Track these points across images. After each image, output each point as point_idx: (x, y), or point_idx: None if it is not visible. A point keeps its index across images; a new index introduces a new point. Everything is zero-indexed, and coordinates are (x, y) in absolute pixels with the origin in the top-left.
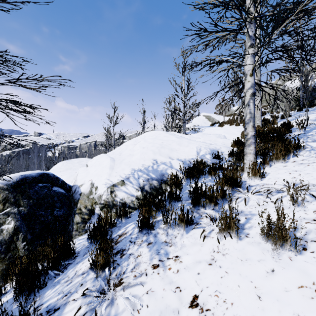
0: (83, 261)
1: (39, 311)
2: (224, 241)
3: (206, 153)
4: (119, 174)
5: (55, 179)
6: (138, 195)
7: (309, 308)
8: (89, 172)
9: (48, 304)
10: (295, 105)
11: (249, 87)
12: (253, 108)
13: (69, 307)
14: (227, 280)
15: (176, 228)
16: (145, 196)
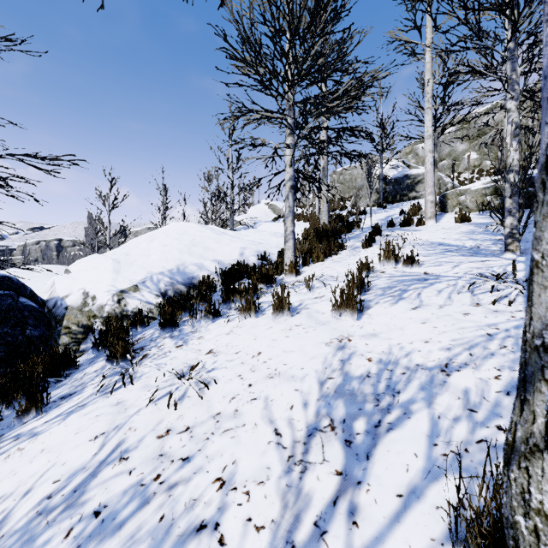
0: (91, 366)
1: (50, 401)
2: (245, 321)
3: (251, 253)
4: (129, 278)
5: (21, 286)
6: (159, 302)
7: (281, 336)
8: (77, 278)
9: (59, 396)
10: (377, 200)
11: (288, 178)
12: (292, 202)
13: (89, 388)
14: (238, 338)
15: (203, 320)
16: (168, 299)
